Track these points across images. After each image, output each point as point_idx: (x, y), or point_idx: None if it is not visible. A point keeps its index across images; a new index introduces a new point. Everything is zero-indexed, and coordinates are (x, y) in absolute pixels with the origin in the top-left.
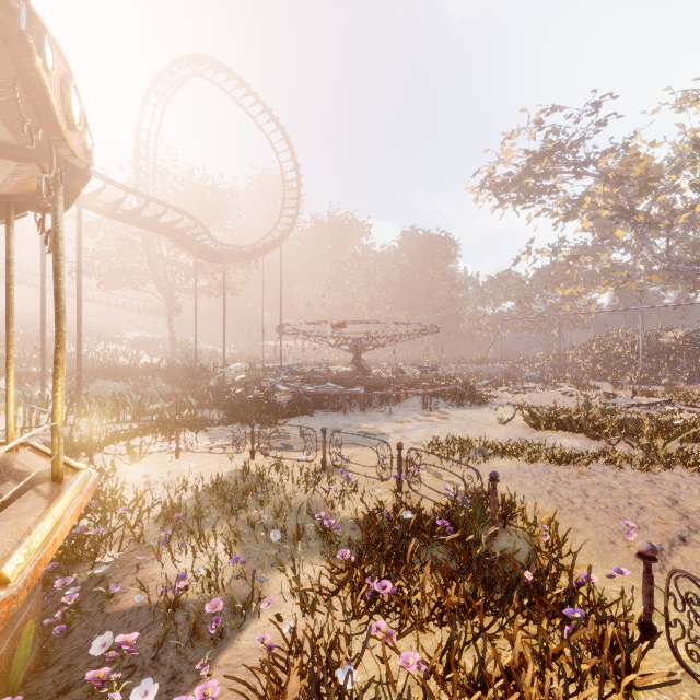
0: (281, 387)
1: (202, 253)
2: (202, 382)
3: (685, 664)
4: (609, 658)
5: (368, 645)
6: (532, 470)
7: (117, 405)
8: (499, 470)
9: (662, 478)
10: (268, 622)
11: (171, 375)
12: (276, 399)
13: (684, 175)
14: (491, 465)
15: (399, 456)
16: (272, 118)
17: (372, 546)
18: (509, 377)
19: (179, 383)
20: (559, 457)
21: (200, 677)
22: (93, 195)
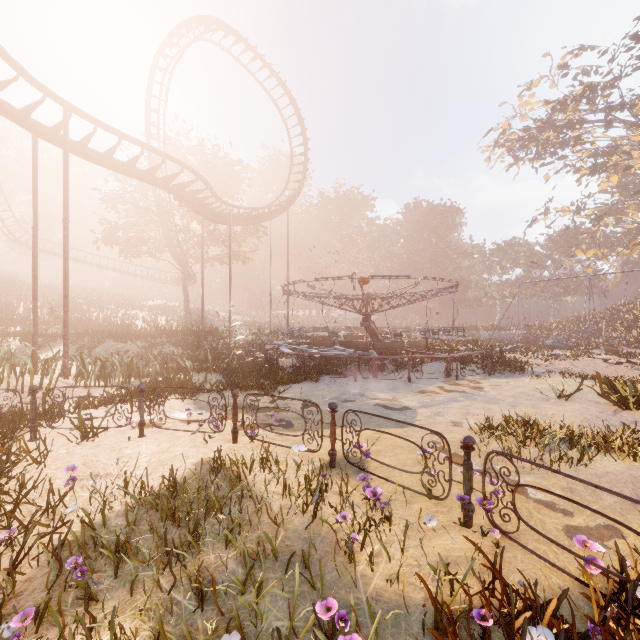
0: (284, 350)
1: (207, 213)
2: (209, 345)
3: None
4: None
5: None
6: None
7: (103, 366)
8: (617, 480)
9: None
10: None
11: (179, 338)
12: (278, 363)
13: None
14: (596, 468)
15: (467, 462)
16: (279, 82)
17: None
18: (528, 344)
19: (186, 345)
20: None
21: None
22: (84, 140)
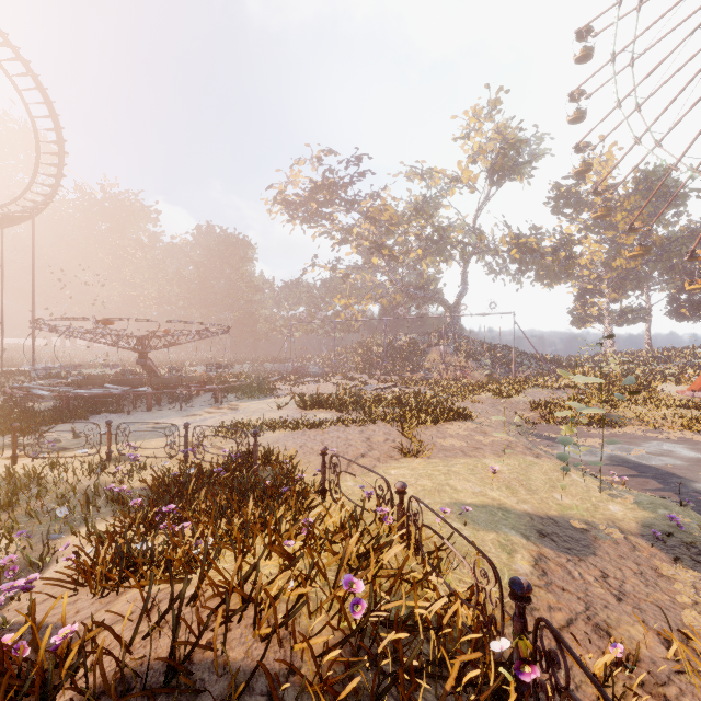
0: (41, 392)
1: None
2: None
3: (334, 499)
4: (300, 504)
5: (158, 532)
6: (294, 436)
7: None
8: (270, 439)
9: (368, 429)
10: (65, 565)
11: None
12: (33, 406)
13: (413, 225)
14: (265, 436)
15: (186, 434)
16: (19, 58)
17: (161, 495)
18: (297, 374)
19: None
20: (313, 425)
21: (3, 608)
22: None
